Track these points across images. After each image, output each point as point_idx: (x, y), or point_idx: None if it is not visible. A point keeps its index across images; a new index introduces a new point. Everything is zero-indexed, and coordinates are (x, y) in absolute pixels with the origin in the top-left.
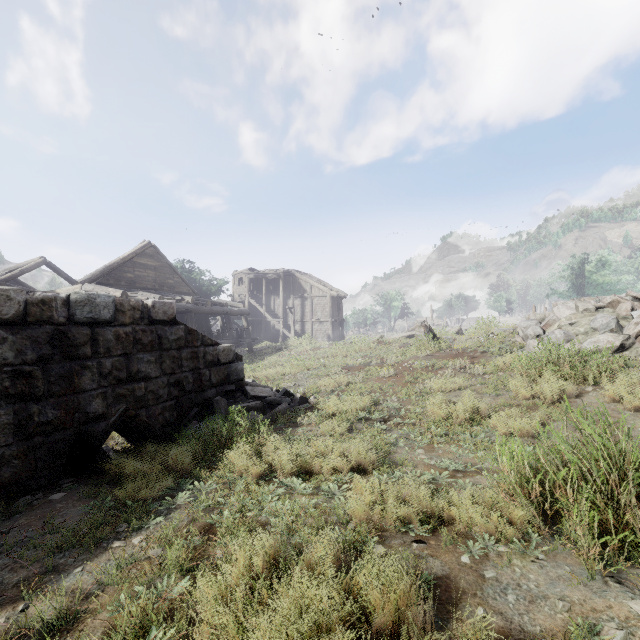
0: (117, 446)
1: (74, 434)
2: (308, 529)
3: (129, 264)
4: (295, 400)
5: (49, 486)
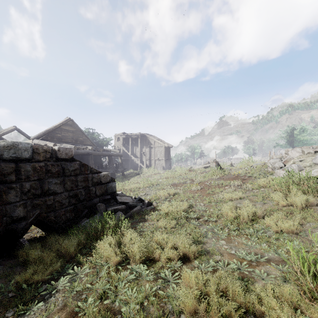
0: (37, 234)
1: (2, 231)
2: None
3: (58, 129)
4: (145, 204)
5: None
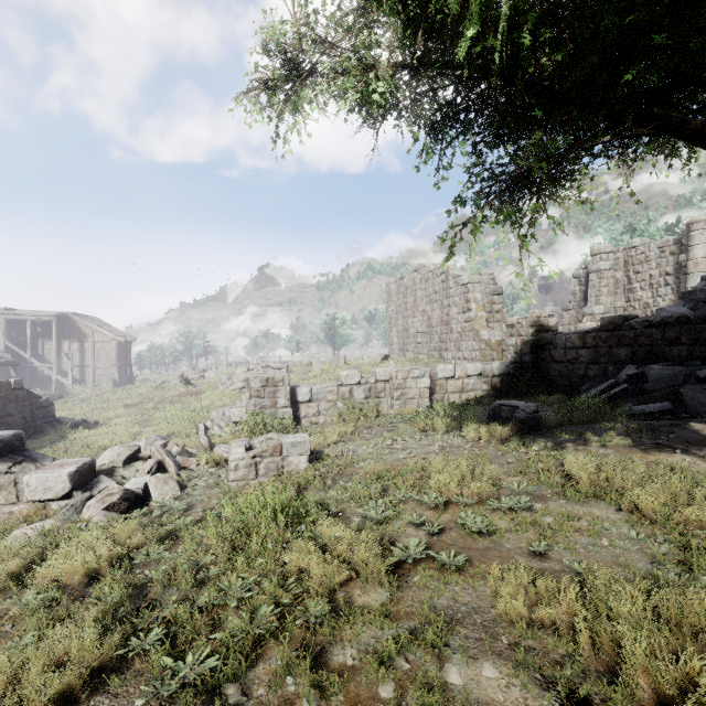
0: None
1: None
2: None
3: None
4: (91, 423)
5: None
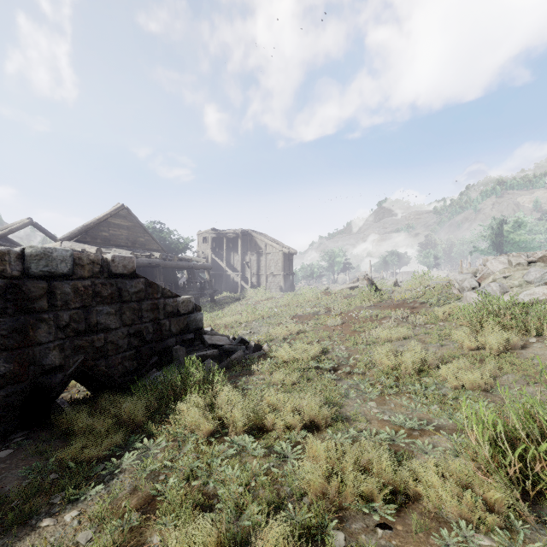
0: (78, 394)
1: (29, 387)
2: (258, 506)
3: (104, 224)
4: (250, 348)
5: None
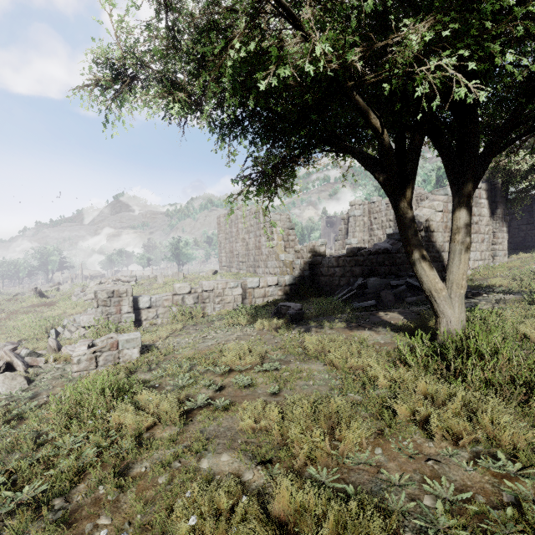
0: None
1: None
2: None
3: None
4: None
5: None
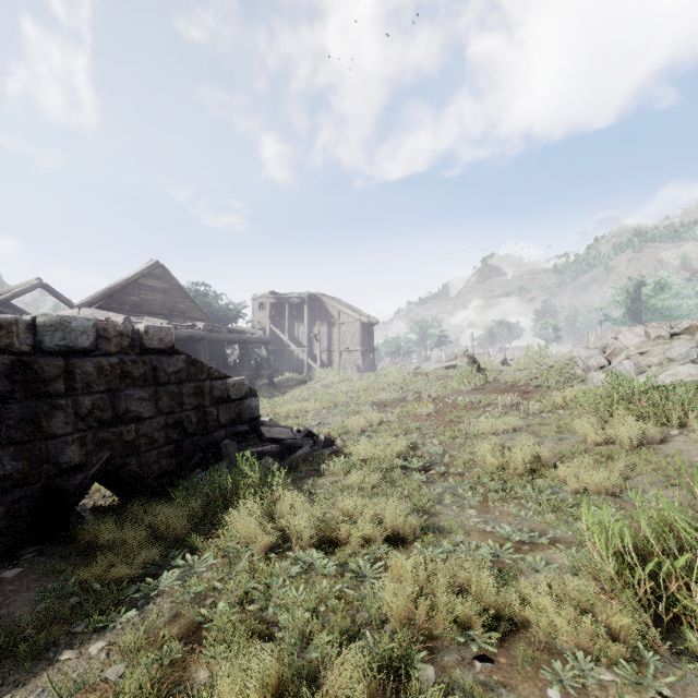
0: (103, 501)
1: (41, 490)
2: (329, 635)
3: (134, 286)
4: (319, 442)
5: (5, 558)
